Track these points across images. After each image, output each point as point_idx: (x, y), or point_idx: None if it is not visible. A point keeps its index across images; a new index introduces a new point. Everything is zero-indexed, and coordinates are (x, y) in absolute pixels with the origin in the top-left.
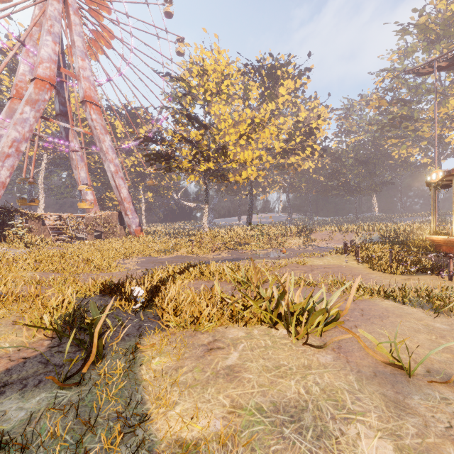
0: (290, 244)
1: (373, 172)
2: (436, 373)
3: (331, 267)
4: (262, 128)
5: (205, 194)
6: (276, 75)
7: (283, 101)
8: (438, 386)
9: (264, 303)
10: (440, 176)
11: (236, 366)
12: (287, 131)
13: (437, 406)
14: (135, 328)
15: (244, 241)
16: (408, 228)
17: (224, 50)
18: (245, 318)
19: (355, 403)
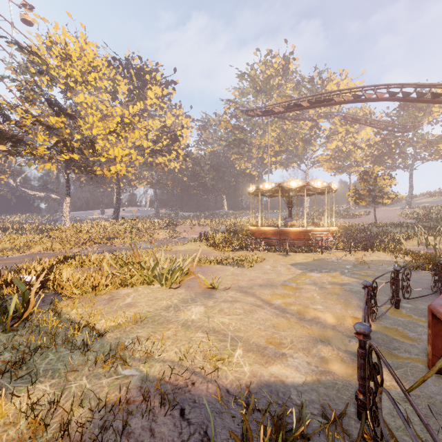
0: (158, 236)
1: (223, 177)
2: (228, 287)
3: (190, 251)
4: (133, 128)
5: (66, 185)
6: (144, 77)
7: (151, 103)
8: (227, 291)
9: (145, 271)
10: (254, 189)
11: (132, 303)
12: (155, 133)
13: (223, 295)
14: (40, 302)
15: (113, 235)
16: (242, 222)
17: (92, 43)
18: (133, 282)
19: (192, 301)
